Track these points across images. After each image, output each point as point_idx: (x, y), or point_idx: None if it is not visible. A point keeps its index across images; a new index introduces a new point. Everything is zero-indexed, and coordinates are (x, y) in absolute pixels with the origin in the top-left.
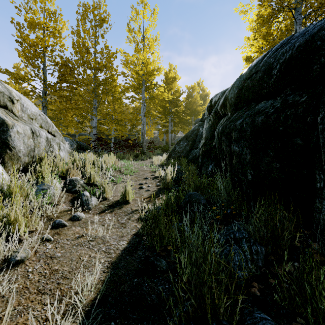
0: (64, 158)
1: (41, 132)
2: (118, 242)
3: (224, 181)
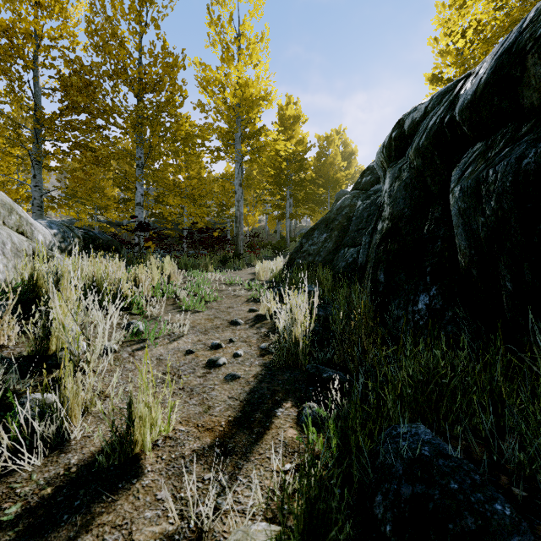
0: None
1: None
2: None
3: None
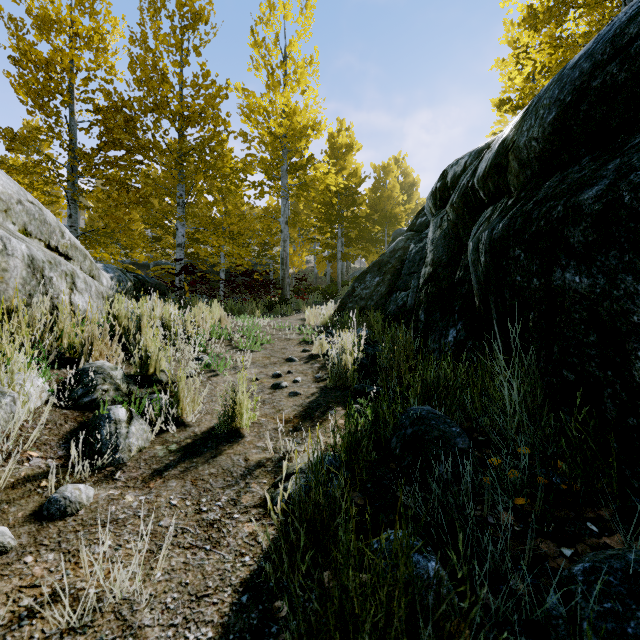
0: (89, 312)
1: (11, 243)
2: (179, 635)
3: (516, 378)
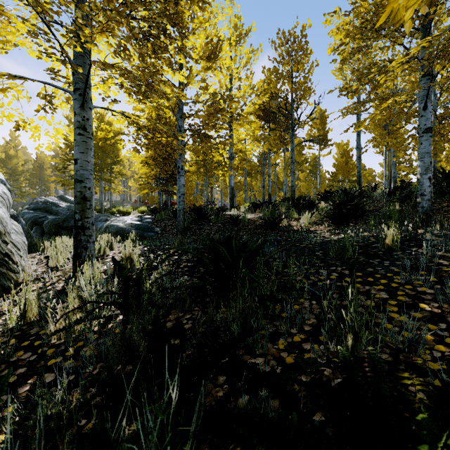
0: None
1: None
2: None
3: None
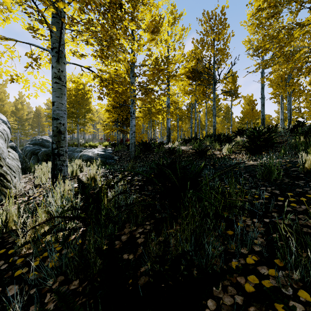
0: None
1: None
2: None
3: None
